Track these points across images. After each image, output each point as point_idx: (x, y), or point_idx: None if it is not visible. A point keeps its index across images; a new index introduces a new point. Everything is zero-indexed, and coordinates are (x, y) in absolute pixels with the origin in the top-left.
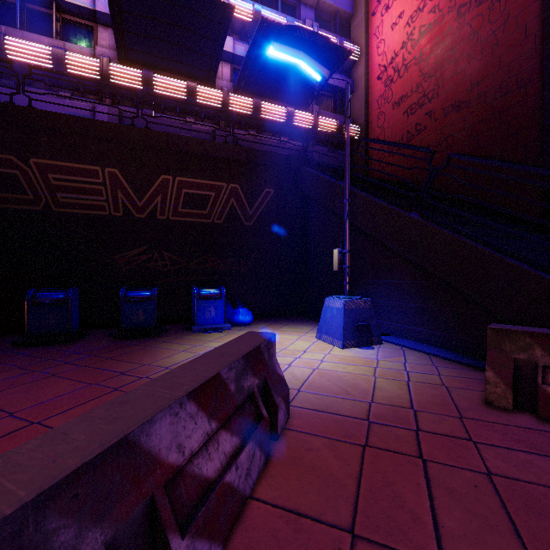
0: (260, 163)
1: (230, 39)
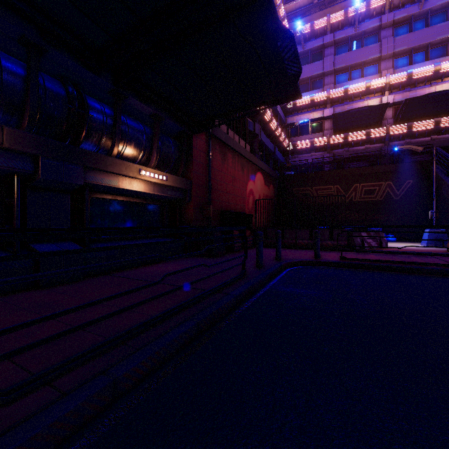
0: (404, 169)
1: (391, 96)
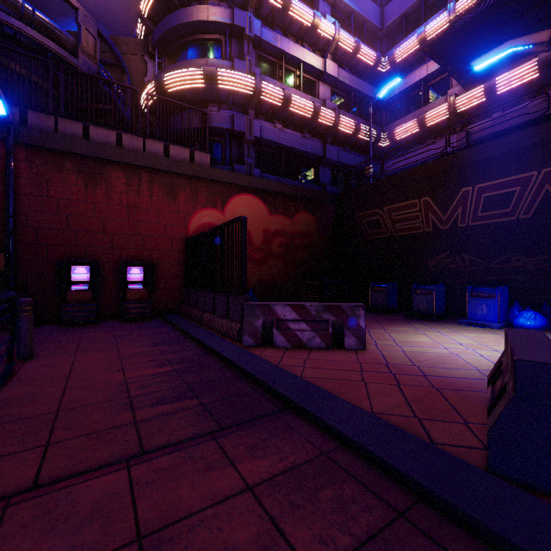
0: None
1: None
